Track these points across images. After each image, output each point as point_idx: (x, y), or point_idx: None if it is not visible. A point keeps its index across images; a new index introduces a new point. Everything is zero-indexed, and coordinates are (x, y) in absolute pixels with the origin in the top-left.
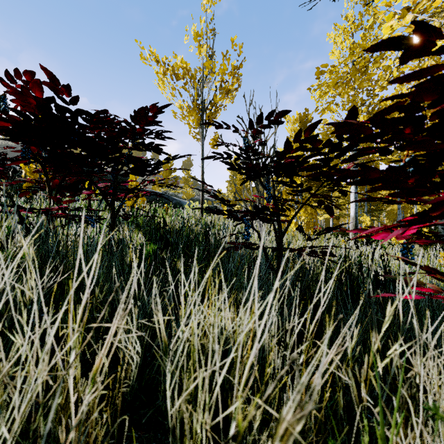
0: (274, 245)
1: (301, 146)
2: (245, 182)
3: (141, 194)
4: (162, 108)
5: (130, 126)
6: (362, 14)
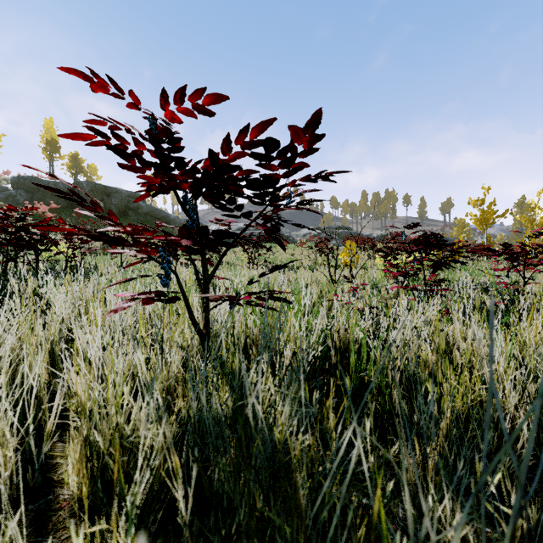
0: None
1: None
2: None
3: None
4: None
5: None
6: None
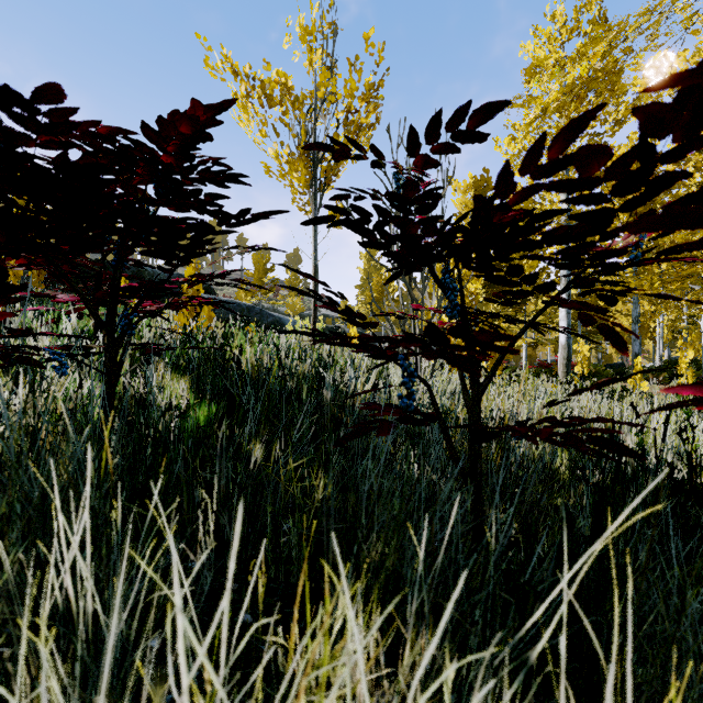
0: (444, 398)
1: (534, 186)
2: (395, 276)
3: (181, 302)
4: (216, 111)
5: (145, 150)
6: (579, 11)
